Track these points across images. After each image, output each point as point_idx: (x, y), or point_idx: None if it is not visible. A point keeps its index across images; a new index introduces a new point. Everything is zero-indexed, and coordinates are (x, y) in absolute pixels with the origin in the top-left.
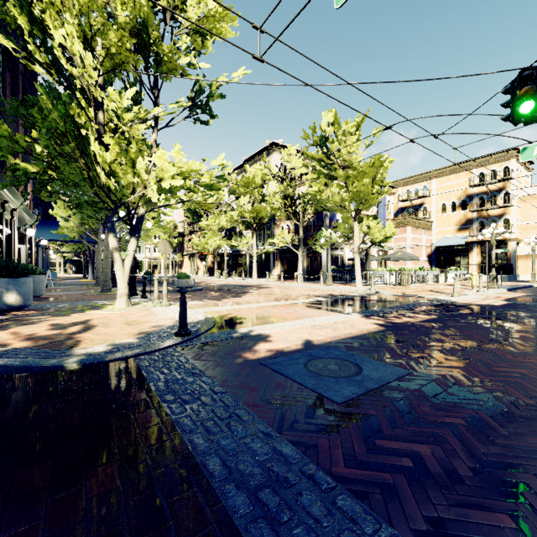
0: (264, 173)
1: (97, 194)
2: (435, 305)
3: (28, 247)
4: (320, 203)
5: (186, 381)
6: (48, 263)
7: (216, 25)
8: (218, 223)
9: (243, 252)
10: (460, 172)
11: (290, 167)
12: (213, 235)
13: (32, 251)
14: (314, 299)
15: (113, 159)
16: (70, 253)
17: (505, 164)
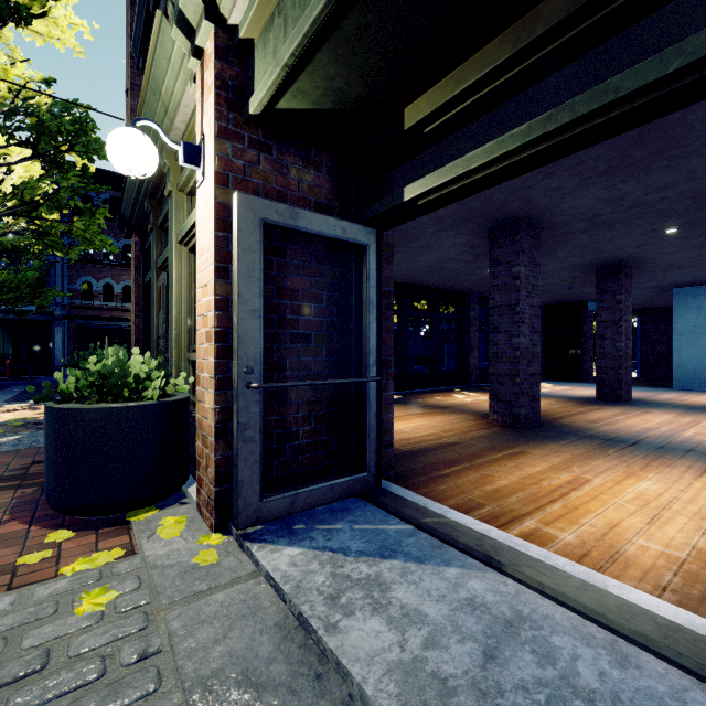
0: None
1: None
2: None
3: None
4: None
5: None
6: None
7: None
8: None
9: None
10: None
11: None
12: None
13: None
14: None
15: None
16: None
17: None
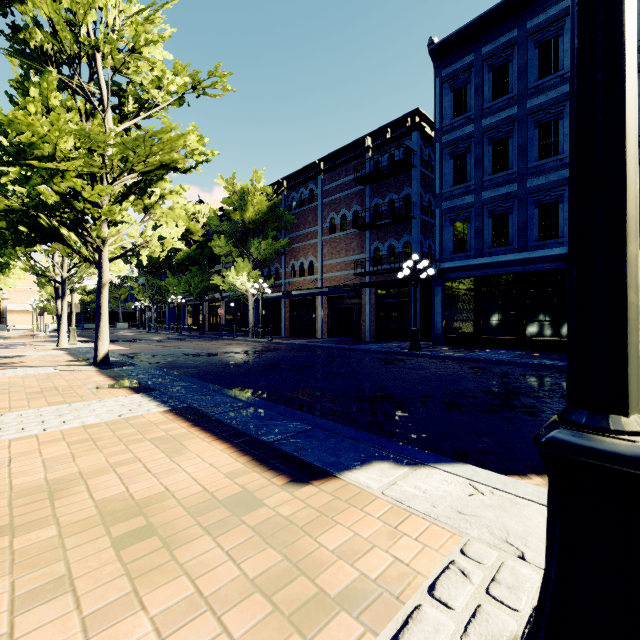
0: None
1: None
2: None
3: None
4: None
5: None
6: None
7: None
8: None
9: None
10: None
11: None
12: None
13: None
14: None
15: None
16: None
17: None
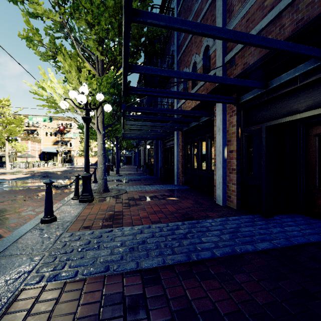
0: None
1: None
2: (44, 172)
3: None
4: None
5: (4, 180)
6: None
7: None
8: None
9: None
10: (54, 120)
11: None
12: None
13: None
14: None
15: None
16: None
17: (70, 122)
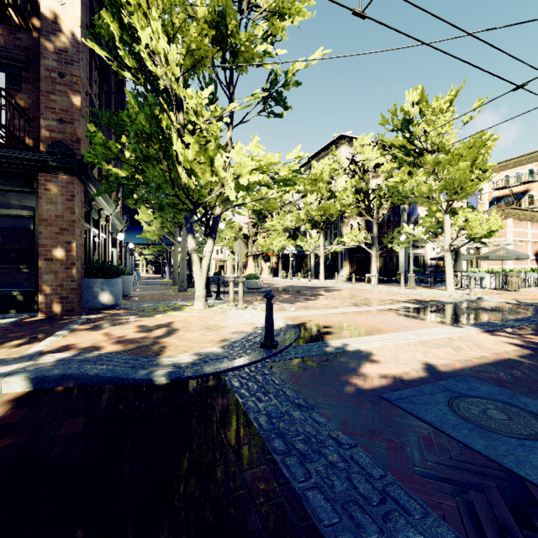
0: (333, 168)
1: (178, 195)
2: None
3: (119, 251)
4: (400, 196)
5: (293, 417)
6: (133, 265)
7: (294, 3)
8: (283, 223)
9: (308, 253)
10: None
11: (363, 158)
12: (278, 235)
13: (121, 254)
14: (401, 306)
15: (193, 158)
16: (150, 256)
17: None
